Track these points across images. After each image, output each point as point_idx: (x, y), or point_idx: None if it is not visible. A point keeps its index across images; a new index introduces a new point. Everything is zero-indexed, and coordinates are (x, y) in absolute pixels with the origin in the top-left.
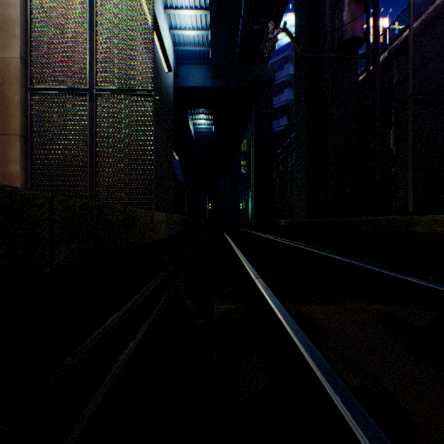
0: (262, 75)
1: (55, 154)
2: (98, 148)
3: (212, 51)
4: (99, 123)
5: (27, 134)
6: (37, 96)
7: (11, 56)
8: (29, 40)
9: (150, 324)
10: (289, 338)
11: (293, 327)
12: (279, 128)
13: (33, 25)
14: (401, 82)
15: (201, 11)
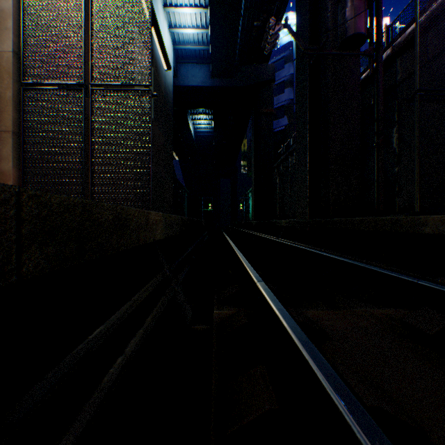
0: (262, 74)
1: (49, 152)
2: (93, 145)
3: (212, 50)
4: (95, 120)
5: (19, 131)
6: (30, 91)
7: (3, 50)
8: (22, 33)
9: (142, 335)
10: (297, 350)
11: (301, 338)
12: (279, 128)
13: (26, 17)
14: (404, 79)
15: (201, 9)
